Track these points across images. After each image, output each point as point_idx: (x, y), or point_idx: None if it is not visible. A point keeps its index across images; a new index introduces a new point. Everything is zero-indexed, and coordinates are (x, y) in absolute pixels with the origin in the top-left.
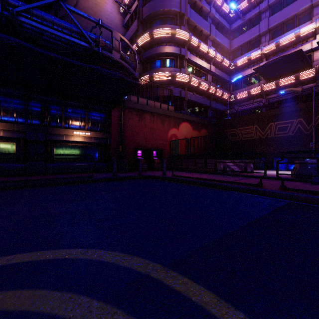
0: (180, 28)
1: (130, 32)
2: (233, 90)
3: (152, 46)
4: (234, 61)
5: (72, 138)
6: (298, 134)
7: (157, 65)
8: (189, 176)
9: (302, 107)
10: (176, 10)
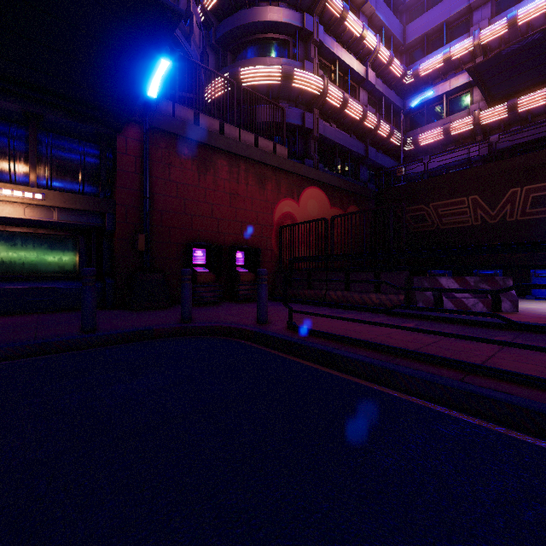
0: None
1: None
2: (409, 129)
3: (238, 9)
4: (413, 67)
5: None
6: None
7: (248, 53)
8: (355, 338)
9: None
10: None
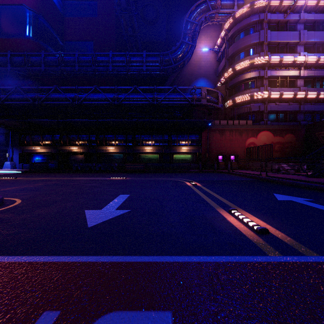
0: (259, 55)
1: (221, 65)
2: None
3: (236, 75)
4: None
5: (181, 151)
6: None
7: (239, 89)
8: (238, 171)
9: None
10: (255, 42)
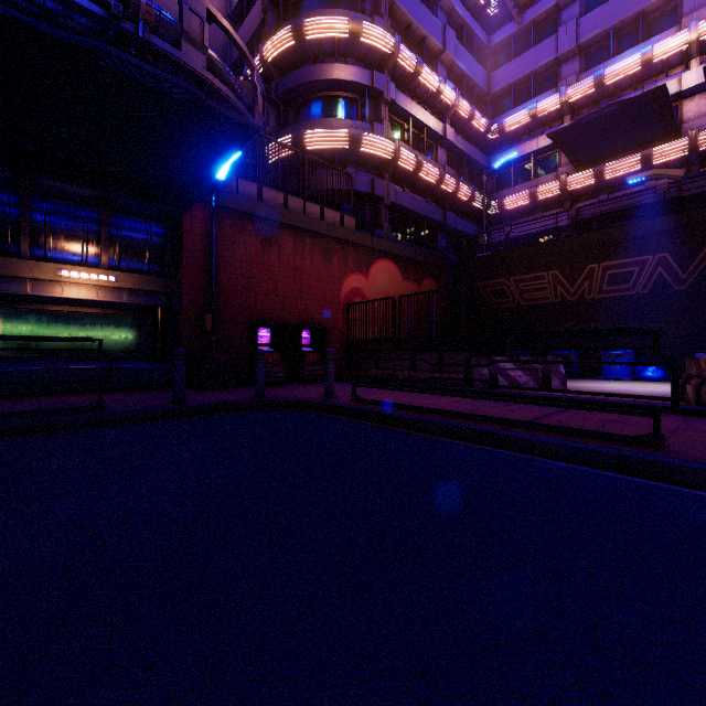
0: (371, 21)
1: (245, 29)
2: (495, 190)
3: (302, 63)
4: (498, 121)
5: (54, 291)
6: (658, 291)
7: (313, 112)
8: (403, 404)
9: (669, 227)
10: None
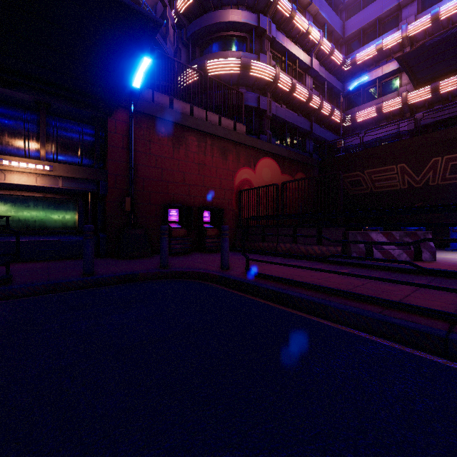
0: None
1: None
2: (348, 108)
3: (205, 12)
4: (351, 56)
5: None
6: None
7: (213, 48)
8: (298, 281)
9: None
10: None
